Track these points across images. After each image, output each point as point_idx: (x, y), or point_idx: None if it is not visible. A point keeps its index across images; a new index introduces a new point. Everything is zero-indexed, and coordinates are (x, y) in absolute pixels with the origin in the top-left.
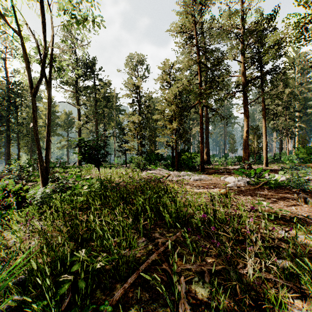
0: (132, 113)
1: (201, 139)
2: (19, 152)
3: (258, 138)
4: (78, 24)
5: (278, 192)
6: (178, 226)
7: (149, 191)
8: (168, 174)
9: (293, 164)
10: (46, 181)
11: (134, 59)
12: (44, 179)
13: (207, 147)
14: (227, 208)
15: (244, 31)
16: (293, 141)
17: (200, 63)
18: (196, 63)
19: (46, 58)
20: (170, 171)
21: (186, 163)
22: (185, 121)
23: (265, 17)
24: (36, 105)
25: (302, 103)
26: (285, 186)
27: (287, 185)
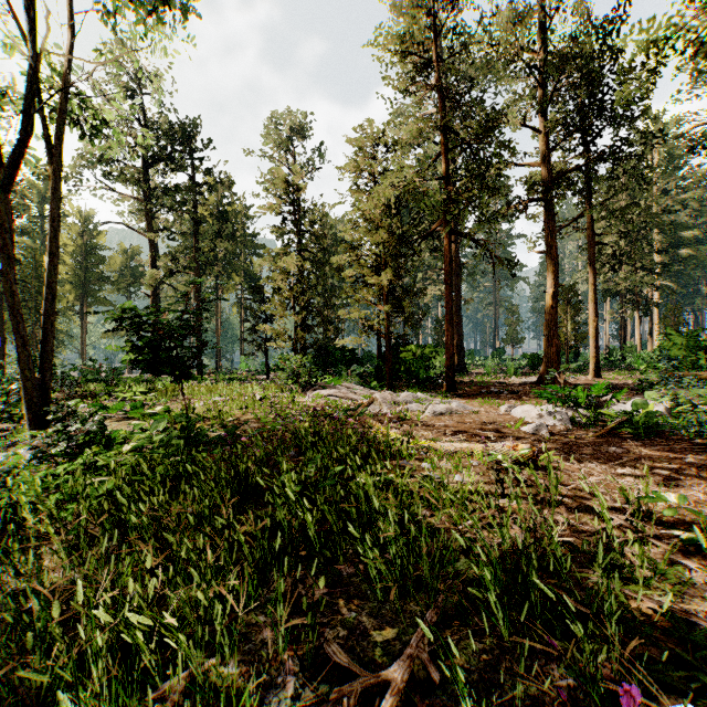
0: (282, 250)
1: (448, 312)
2: (5, 345)
3: (575, 313)
4: (136, 10)
5: (662, 449)
6: (411, 594)
7: (318, 457)
8: (370, 400)
9: (657, 371)
10: (42, 421)
11: (288, 124)
12: (37, 416)
13: (458, 334)
14: (549, 509)
15: (547, 58)
16: (649, 319)
17: (445, 128)
18: (437, 128)
19: (35, 85)
20: (374, 391)
21: (411, 371)
22: (409, 270)
23: (597, 25)
24: (11, 213)
25: (668, 234)
26: (671, 432)
27: (682, 429)
